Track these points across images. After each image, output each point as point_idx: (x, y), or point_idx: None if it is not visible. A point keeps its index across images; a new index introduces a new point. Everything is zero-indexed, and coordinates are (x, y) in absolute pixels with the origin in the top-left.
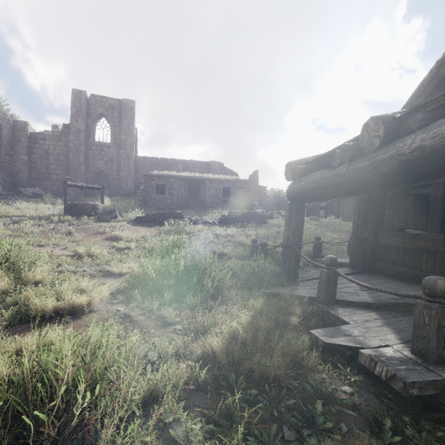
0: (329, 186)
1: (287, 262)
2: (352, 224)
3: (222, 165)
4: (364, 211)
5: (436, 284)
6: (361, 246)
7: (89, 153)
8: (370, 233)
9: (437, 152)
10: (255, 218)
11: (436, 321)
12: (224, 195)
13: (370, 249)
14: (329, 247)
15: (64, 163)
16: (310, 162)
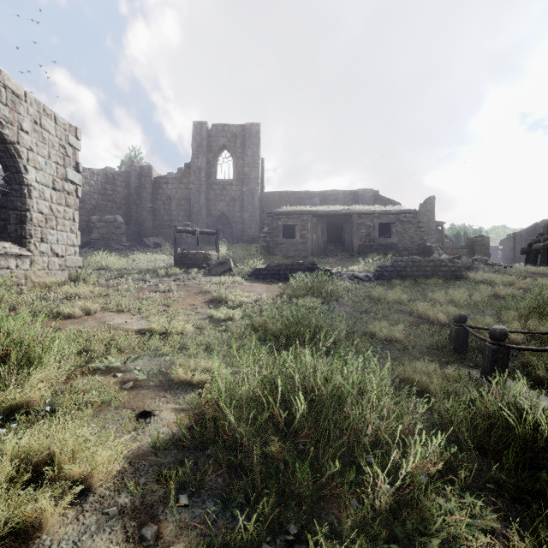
0: None
1: None
2: None
3: (375, 194)
4: None
5: None
6: None
7: (210, 194)
8: None
9: None
10: (439, 270)
11: None
12: (379, 235)
13: None
14: None
15: (185, 208)
16: None
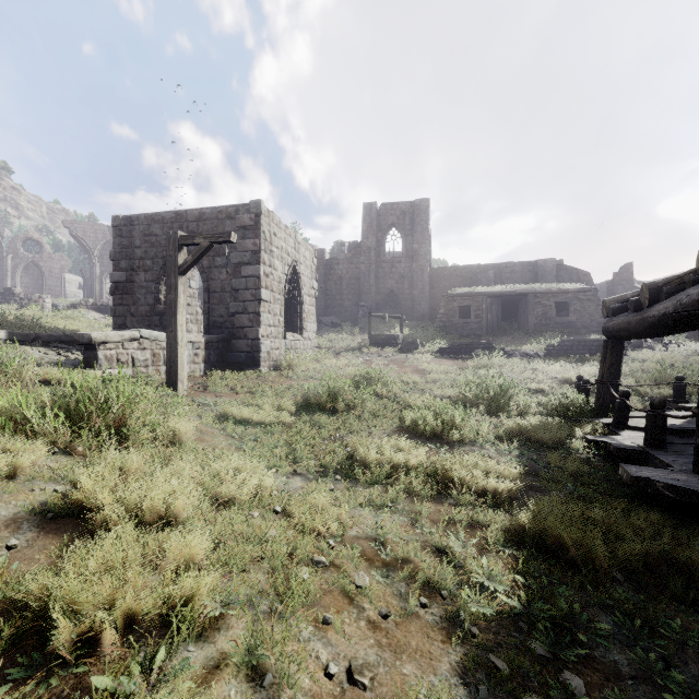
0: (625, 330)
1: (601, 398)
2: None
3: (559, 264)
4: None
5: (653, 401)
6: None
7: (379, 272)
8: None
9: (658, 321)
10: None
11: (650, 422)
12: (561, 310)
13: None
14: None
15: (355, 287)
16: (622, 302)
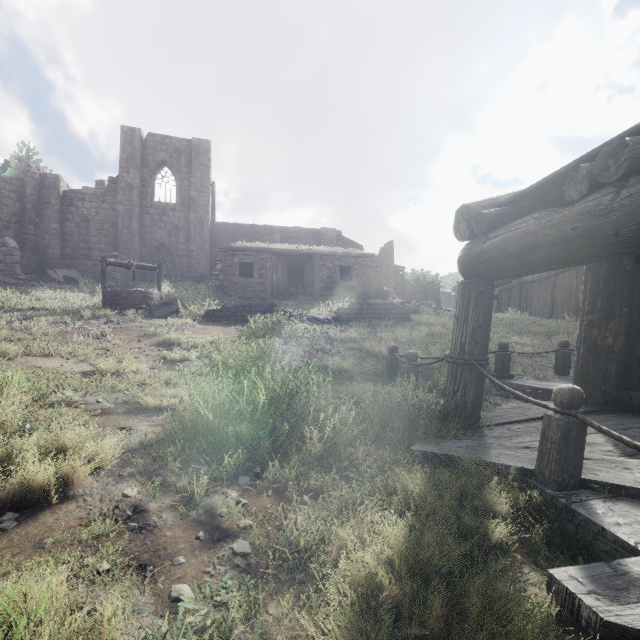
0: (564, 240)
1: (460, 390)
2: (548, 322)
3: (338, 234)
4: (606, 295)
5: None
6: (599, 361)
7: (145, 218)
8: (618, 338)
9: None
10: (391, 313)
11: None
12: (342, 278)
13: (619, 368)
14: (517, 359)
15: (110, 234)
16: (508, 201)
